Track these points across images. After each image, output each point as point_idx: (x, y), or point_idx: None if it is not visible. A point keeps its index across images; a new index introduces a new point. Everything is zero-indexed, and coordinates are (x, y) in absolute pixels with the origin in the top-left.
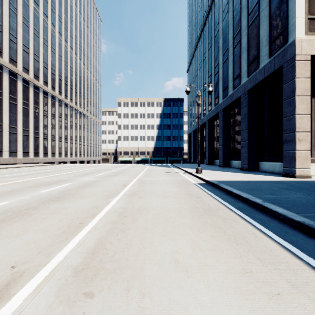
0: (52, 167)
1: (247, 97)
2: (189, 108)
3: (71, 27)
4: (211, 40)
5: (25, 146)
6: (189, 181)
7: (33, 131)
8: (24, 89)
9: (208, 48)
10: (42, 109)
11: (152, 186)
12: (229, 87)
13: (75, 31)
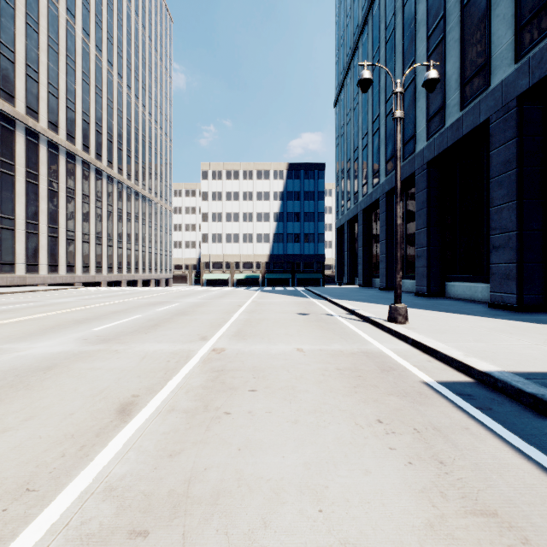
0: (46, 295)
1: (514, 114)
2: (339, 175)
3: (109, 24)
4: (395, 16)
5: (6, 251)
6: (394, 365)
7: (25, 221)
8: (4, 134)
9: (387, 38)
10: (46, 178)
11: (252, 417)
12: (449, 105)
13: (118, 32)
